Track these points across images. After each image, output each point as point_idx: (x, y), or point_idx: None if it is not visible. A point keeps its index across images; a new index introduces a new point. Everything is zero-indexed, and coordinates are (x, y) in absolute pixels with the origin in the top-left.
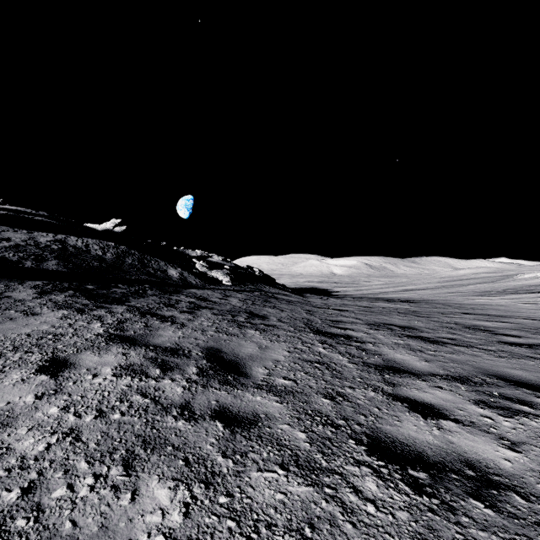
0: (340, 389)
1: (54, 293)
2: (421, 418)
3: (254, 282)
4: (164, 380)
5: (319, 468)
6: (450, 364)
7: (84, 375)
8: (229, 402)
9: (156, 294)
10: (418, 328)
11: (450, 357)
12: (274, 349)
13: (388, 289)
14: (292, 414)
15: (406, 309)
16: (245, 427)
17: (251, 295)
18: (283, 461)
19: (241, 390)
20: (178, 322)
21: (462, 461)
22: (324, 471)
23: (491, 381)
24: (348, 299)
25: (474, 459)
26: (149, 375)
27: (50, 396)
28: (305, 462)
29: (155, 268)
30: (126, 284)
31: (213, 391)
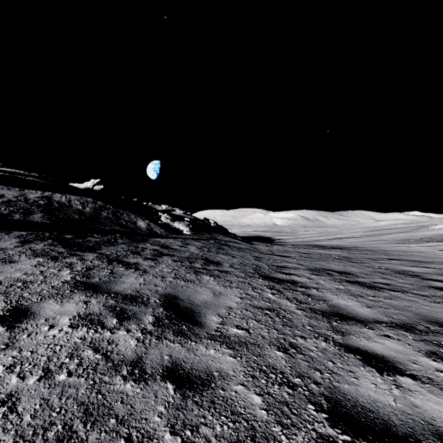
0: (292, 339)
1: (35, 242)
2: (377, 373)
3: (210, 231)
4: (120, 332)
5: None
6: (392, 310)
7: (41, 327)
8: (182, 357)
9: (125, 243)
10: (354, 273)
11: (389, 302)
12: (227, 296)
13: (321, 238)
14: (246, 371)
15: (339, 255)
16: (198, 389)
17: (207, 243)
18: (239, 437)
19: (195, 342)
20: (141, 269)
21: (434, 433)
22: None
23: (435, 329)
24: (288, 246)
25: None
26: (105, 325)
27: None
28: (263, 439)
29: (126, 220)
30: (100, 234)
31: (167, 344)
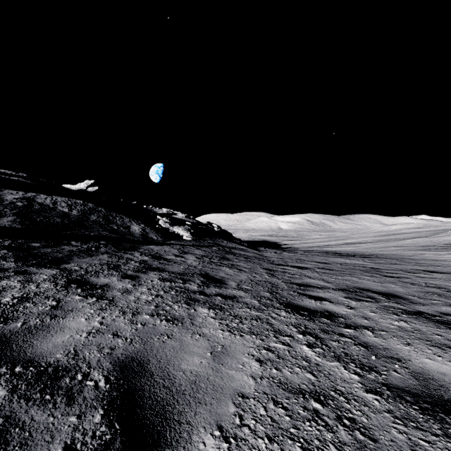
0: None
1: None
2: None
3: (213, 237)
4: None
5: None
6: None
7: None
8: None
9: (109, 252)
10: (404, 296)
11: None
12: (236, 356)
13: (331, 243)
14: None
15: (364, 265)
16: None
17: (209, 251)
18: None
19: None
20: (107, 297)
21: None
22: None
23: None
24: (299, 253)
25: None
26: None
27: None
28: None
29: (119, 224)
30: (80, 241)
31: None
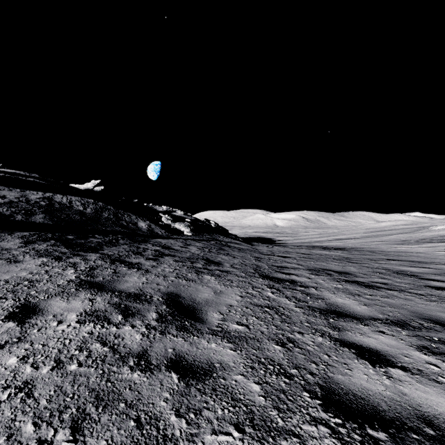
0: (290, 334)
1: (38, 242)
2: (369, 365)
3: (210, 232)
4: (125, 327)
5: (275, 429)
6: (388, 308)
7: (50, 322)
8: (185, 350)
9: (127, 243)
10: (353, 273)
11: (386, 301)
12: (228, 294)
13: (322, 239)
14: (246, 363)
15: (339, 256)
16: (200, 378)
17: (208, 244)
18: (238, 419)
19: (197, 336)
20: (143, 269)
21: (419, 417)
22: (281, 432)
23: (428, 326)
24: (289, 247)
25: (430, 414)
26: (111, 321)
27: (12, 345)
28: (261, 421)
29: (127, 221)
30: (101, 235)
31: (171, 338)
